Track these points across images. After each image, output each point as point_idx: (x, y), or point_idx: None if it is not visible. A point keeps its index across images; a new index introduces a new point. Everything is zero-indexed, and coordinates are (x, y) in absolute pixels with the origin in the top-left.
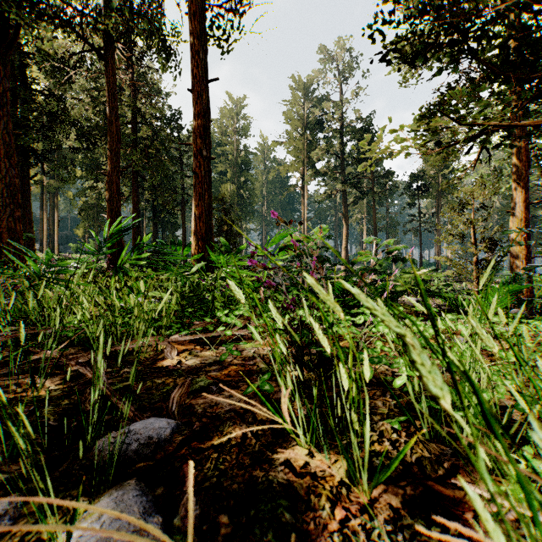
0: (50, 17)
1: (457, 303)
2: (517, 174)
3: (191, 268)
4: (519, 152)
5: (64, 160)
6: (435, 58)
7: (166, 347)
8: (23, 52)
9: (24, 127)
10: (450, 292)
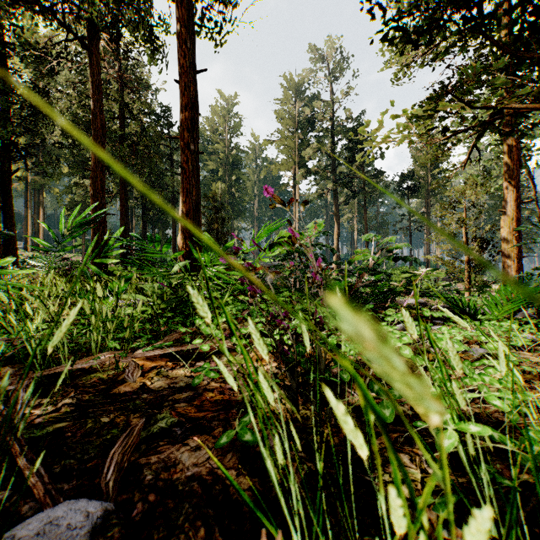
0: (28, 2)
1: (464, 306)
2: (508, 173)
3: (173, 267)
4: (511, 151)
5: (49, 155)
6: (441, 36)
7: (128, 366)
8: (3, 41)
9: (4, 120)
10: (441, 291)
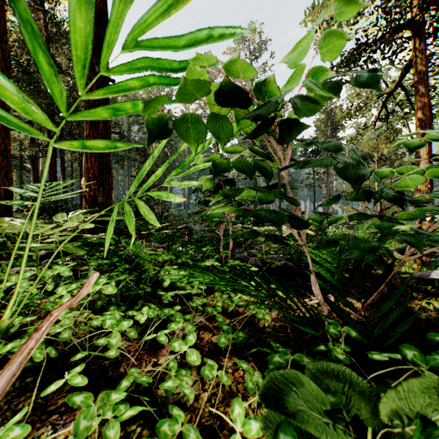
0: None
1: None
2: (421, 127)
3: None
4: (424, 107)
5: None
6: None
7: None
8: None
9: None
10: None
